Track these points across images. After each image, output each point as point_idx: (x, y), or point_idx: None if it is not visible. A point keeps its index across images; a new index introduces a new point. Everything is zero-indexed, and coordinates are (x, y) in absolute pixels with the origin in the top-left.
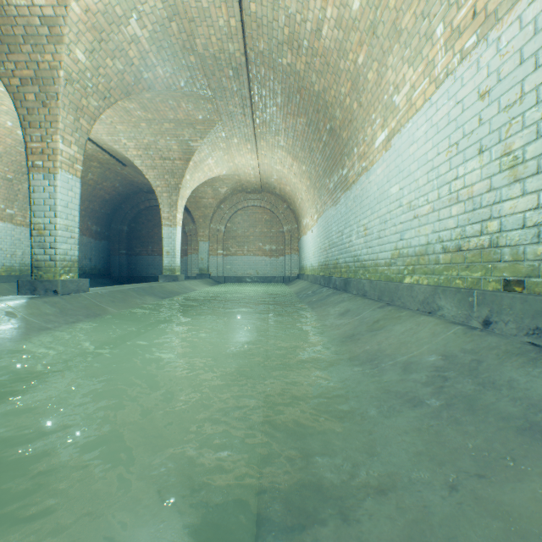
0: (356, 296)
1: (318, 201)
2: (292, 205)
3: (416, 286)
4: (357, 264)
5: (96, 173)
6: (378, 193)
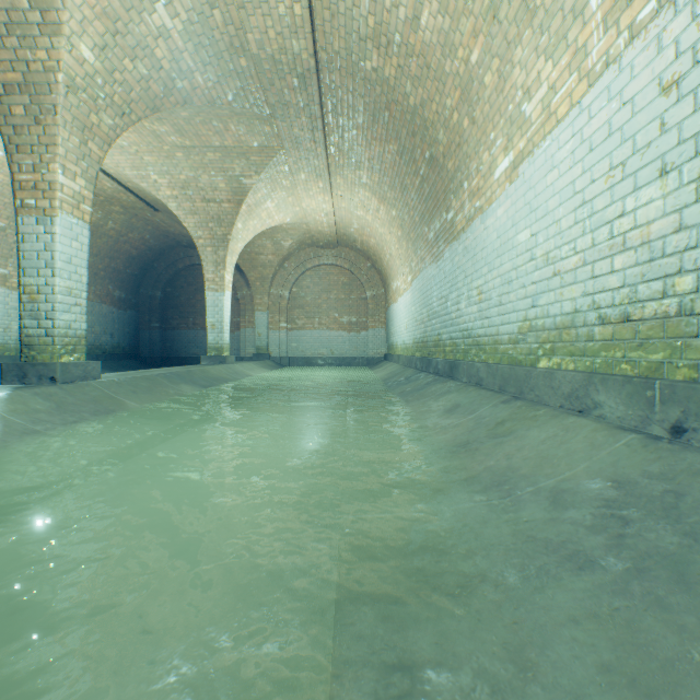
0: (467, 386)
1: (413, 256)
2: (378, 263)
3: (558, 373)
4: (468, 341)
5: (118, 220)
6: (498, 242)
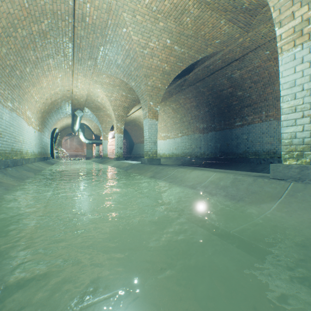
0: None
1: None
2: None
3: None
4: None
5: None
6: None
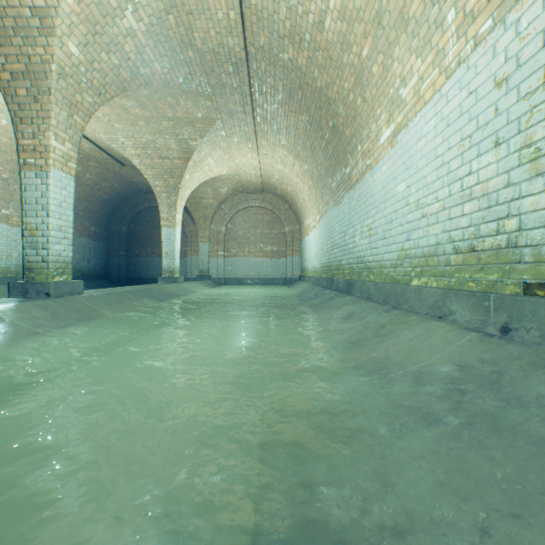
0: (360, 299)
1: (321, 201)
2: (294, 205)
3: (425, 289)
4: (361, 266)
5: (94, 173)
6: (383, 192)
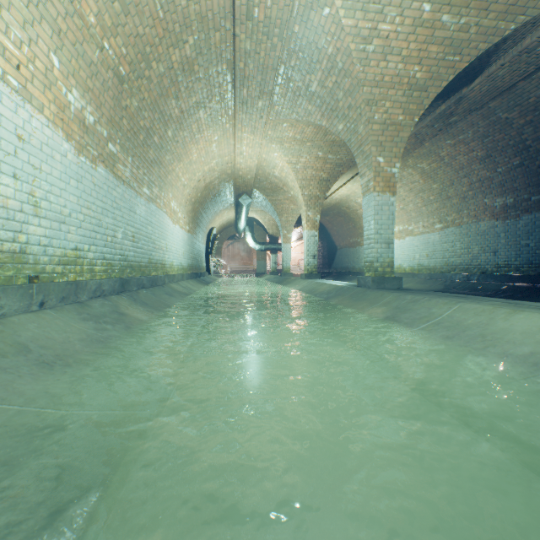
0: None
1: None
2: None
3: None
4: None
5: None
6: None
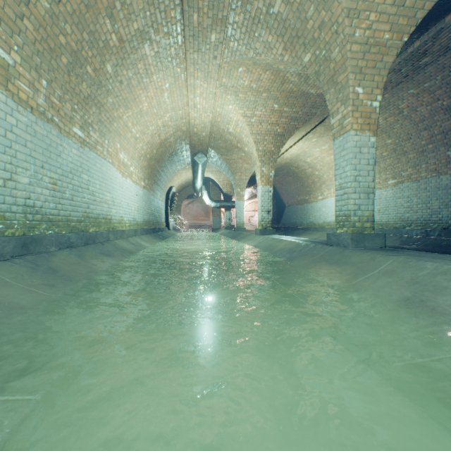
0: None
1: None
2: None
3: None
4: None
5: None
6: None
